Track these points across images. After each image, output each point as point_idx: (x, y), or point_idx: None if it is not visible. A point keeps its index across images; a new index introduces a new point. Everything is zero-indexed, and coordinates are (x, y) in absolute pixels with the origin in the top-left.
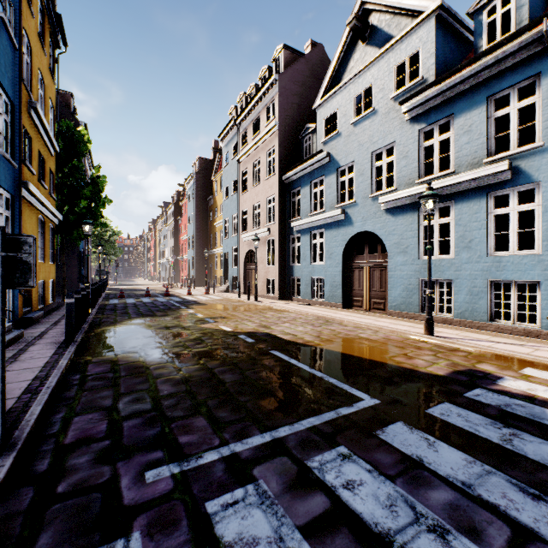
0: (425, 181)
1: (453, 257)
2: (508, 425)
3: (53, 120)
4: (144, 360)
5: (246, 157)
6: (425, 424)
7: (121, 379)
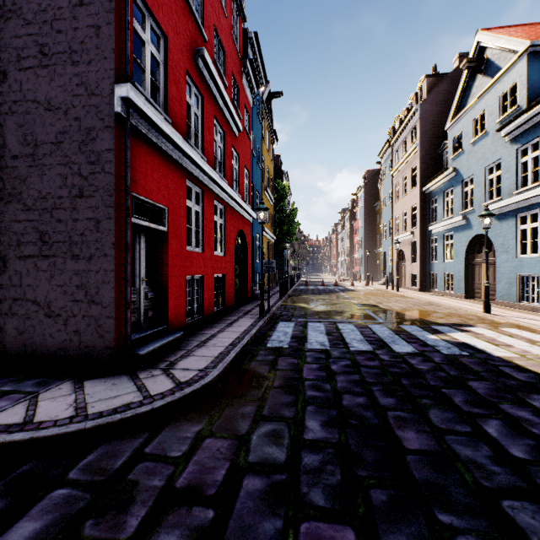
0: (519, 192)
1: (539, 255)
2: (425, 330)
3: (272, 185)
4: (306, 306)
5: (397, 172)
6: (390, 326)
7: (296, 309)
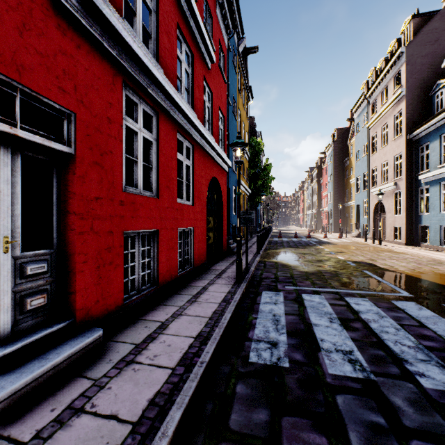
0: None
1: None
2: None
3: (247, 141)
4: (288, 264)
5: (374, 123)
6: (430, 306)
7: (278, 267)
